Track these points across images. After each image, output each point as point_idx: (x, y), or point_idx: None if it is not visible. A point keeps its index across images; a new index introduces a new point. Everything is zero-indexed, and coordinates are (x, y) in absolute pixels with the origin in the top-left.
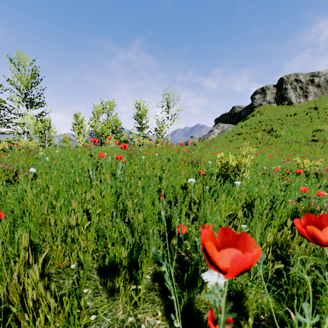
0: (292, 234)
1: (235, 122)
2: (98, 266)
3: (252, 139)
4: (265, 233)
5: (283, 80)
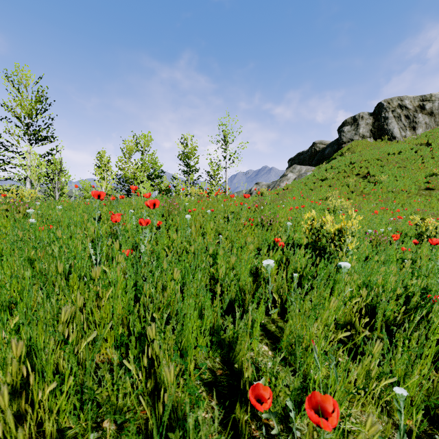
0: None
1: (316, 164)
2: None
3: (342, 187)
4: (411, 372)
5: (382, 106)
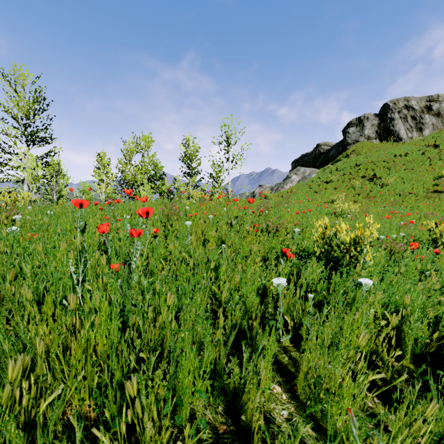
0: None
1: (321, 166)
2: None
3: (347, 189)
4: None
5: (388, 106)
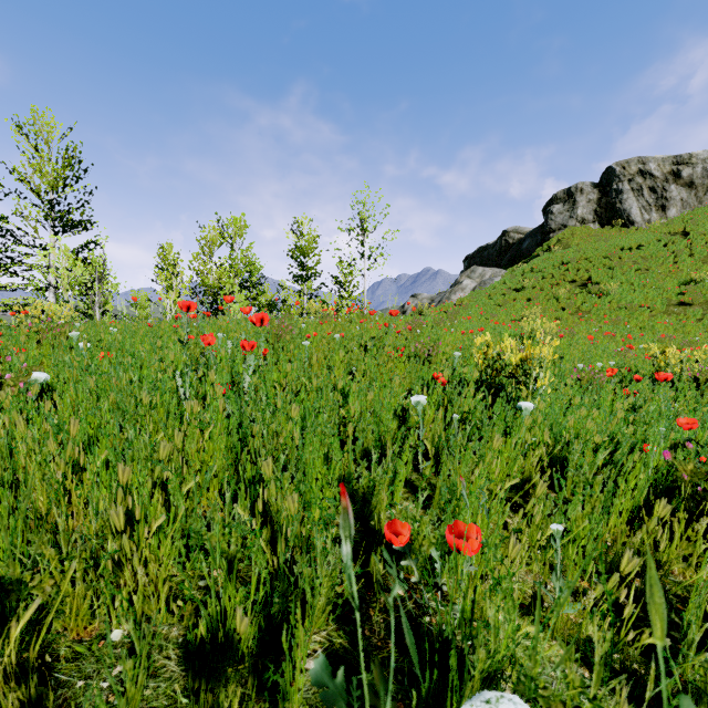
0: (667, 535)
1: (509, 264)
2: (183, 633)
3: (547, 301)
4: (598, 533)
5: (613, 172)
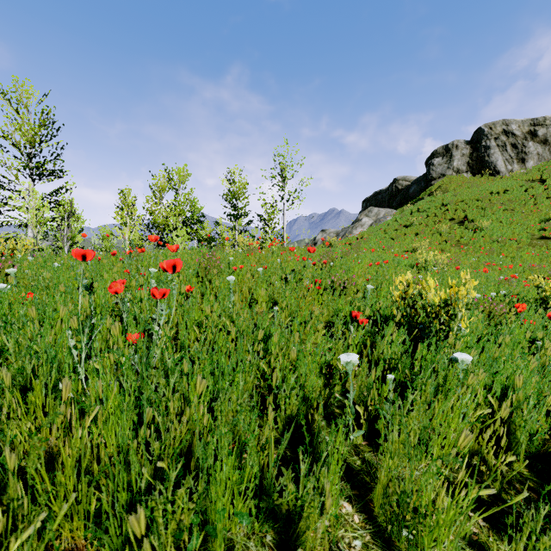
0: None
1: (398, 206)
2: None
3: (432, 235)
4: None
5: (482, 132)
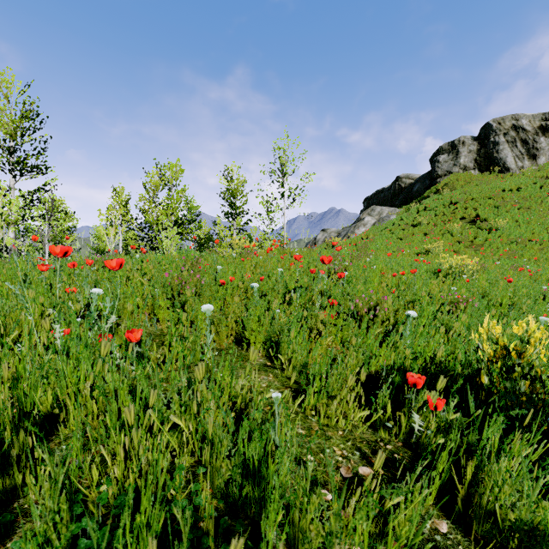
0: None
1: (402, 204)
2: None
3: (442, 235)
4: None
5: (490, 127)
